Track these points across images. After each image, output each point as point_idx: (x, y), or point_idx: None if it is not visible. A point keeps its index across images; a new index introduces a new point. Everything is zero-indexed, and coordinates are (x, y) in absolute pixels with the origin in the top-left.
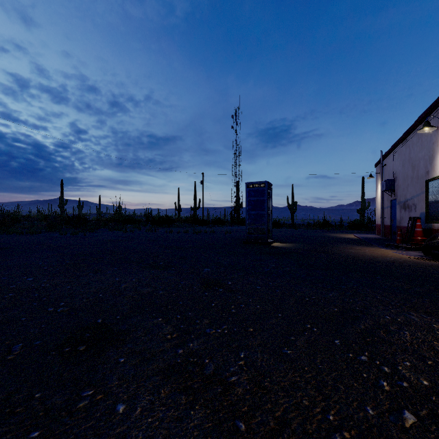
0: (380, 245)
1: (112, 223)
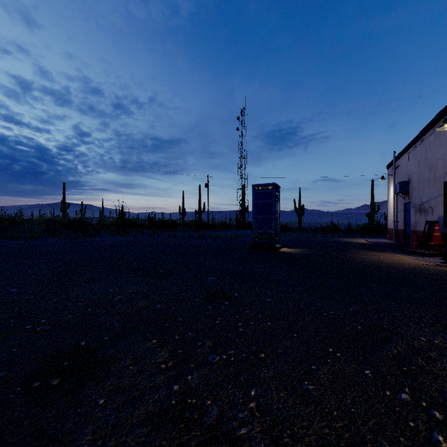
0: (394, 250)
1: (114, 228)
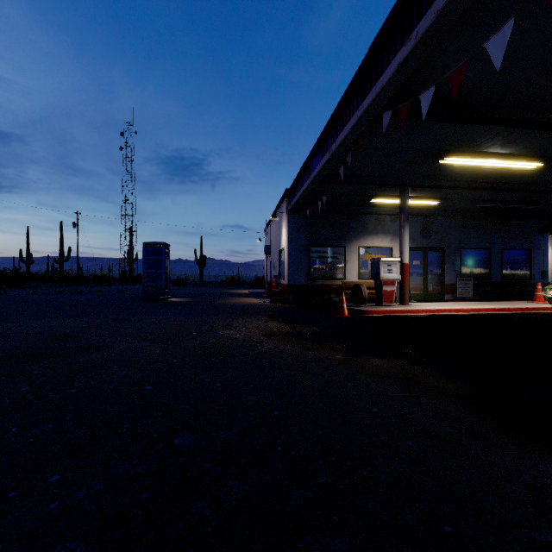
0: (256, 296)
1: None
